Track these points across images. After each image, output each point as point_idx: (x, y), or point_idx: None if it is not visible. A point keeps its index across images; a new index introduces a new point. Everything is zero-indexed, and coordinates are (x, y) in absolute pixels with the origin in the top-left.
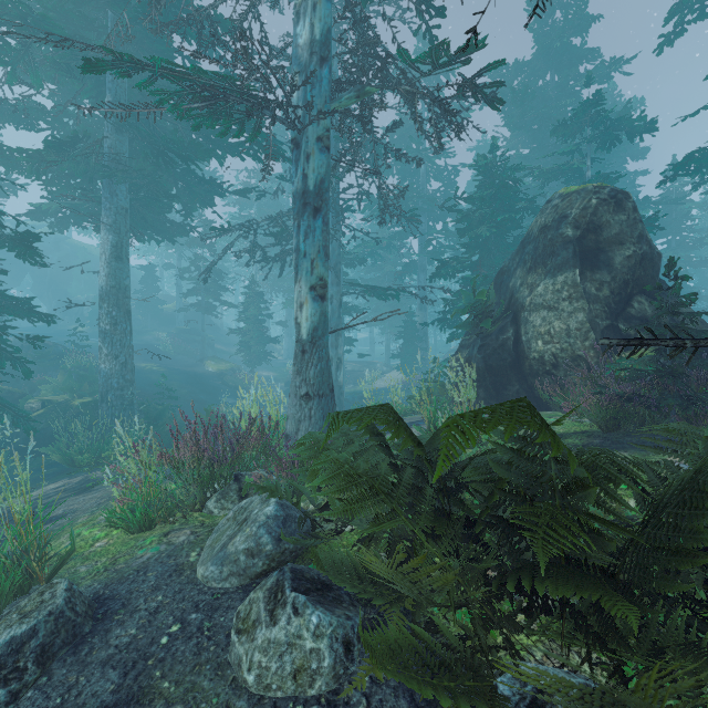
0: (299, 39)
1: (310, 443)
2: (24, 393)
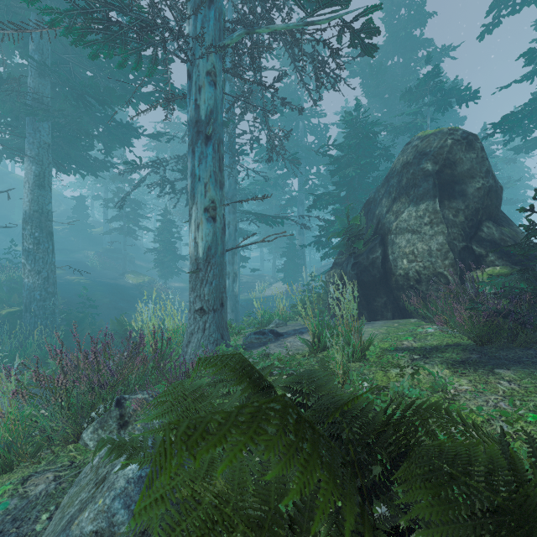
0: None
1: (172, 401)
2: None
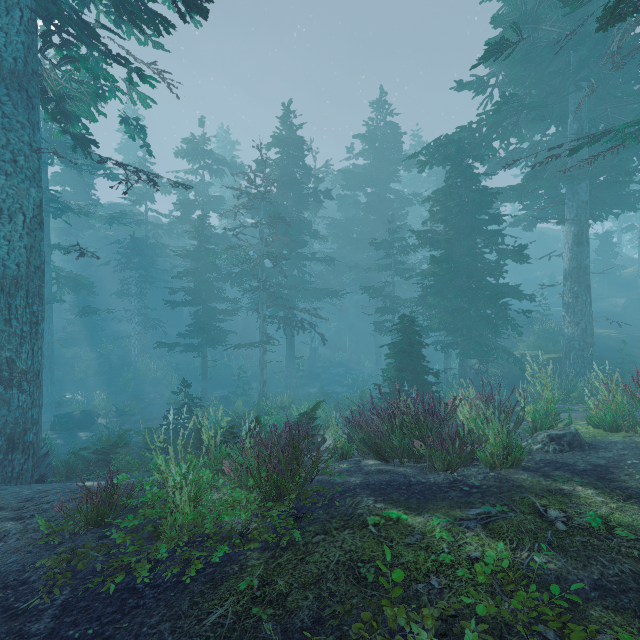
0: None
1: None
2: (509, 347)
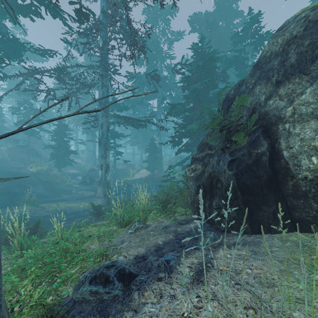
0: None
1: None
2: None
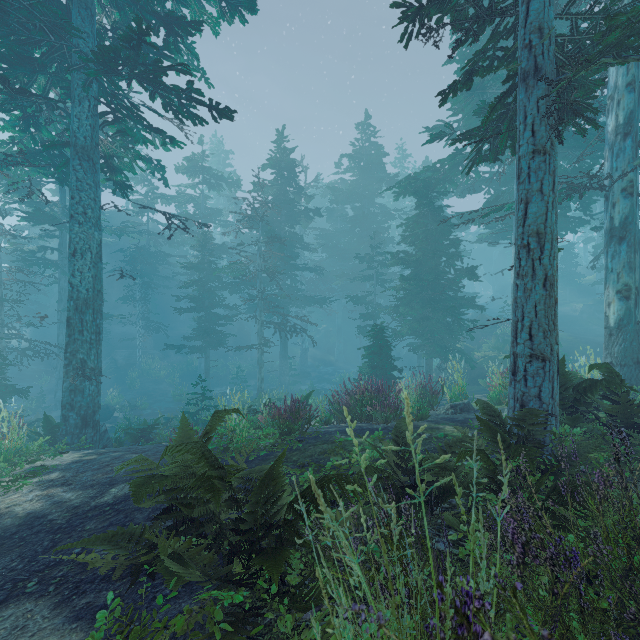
0: (608, 127)
1: None
2: (474, 348)
